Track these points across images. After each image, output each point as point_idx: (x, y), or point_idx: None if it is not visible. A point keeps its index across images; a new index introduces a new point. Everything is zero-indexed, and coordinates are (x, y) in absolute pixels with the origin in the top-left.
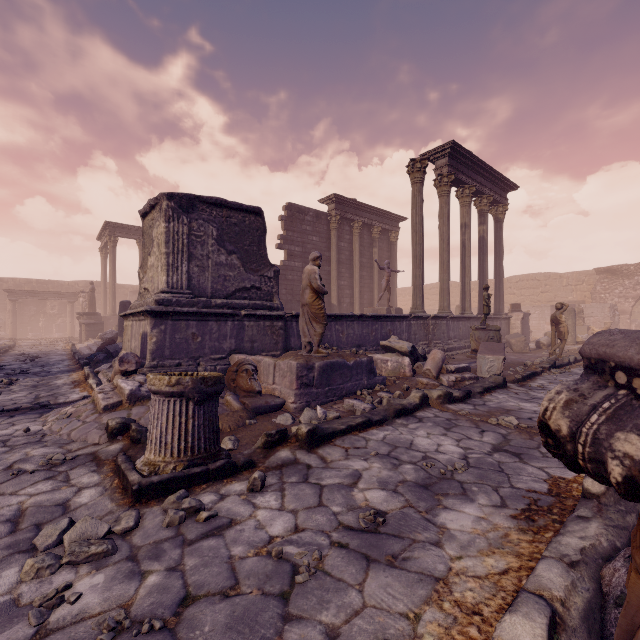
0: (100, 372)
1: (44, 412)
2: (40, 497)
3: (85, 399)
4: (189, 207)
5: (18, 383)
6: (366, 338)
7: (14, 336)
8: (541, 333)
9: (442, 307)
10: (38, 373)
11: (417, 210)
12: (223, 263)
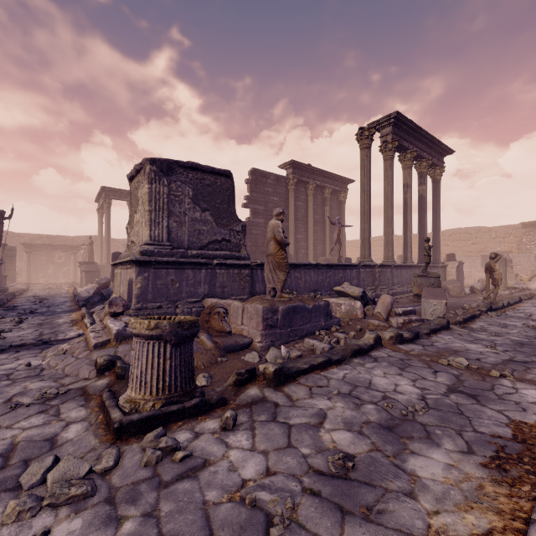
0: (94, 312)
1: (45, 348)
2: (32, 431)
3: (80, 337)
4: (169, 171)
5: (27, 321)
6: (321, 284)
7: (29, 281)
8: (472, 279)
9: (387, 257)
10: (44, 313)
11: (365, 172)
12: (198, 219)
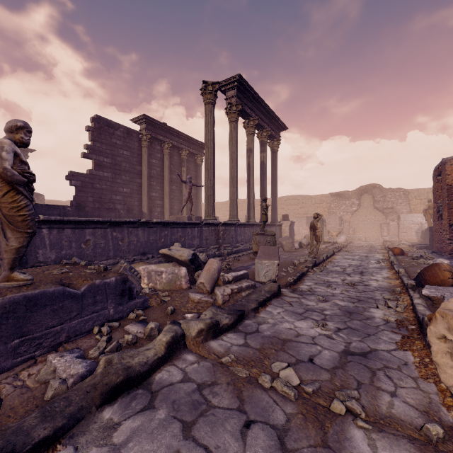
0: None
1: None
2: None
3: None
4: None
5: None
6: (153, 245)
7: None
8: (300, 235)
9: (232, 215)
10: None
11: (209, 128)
12: None
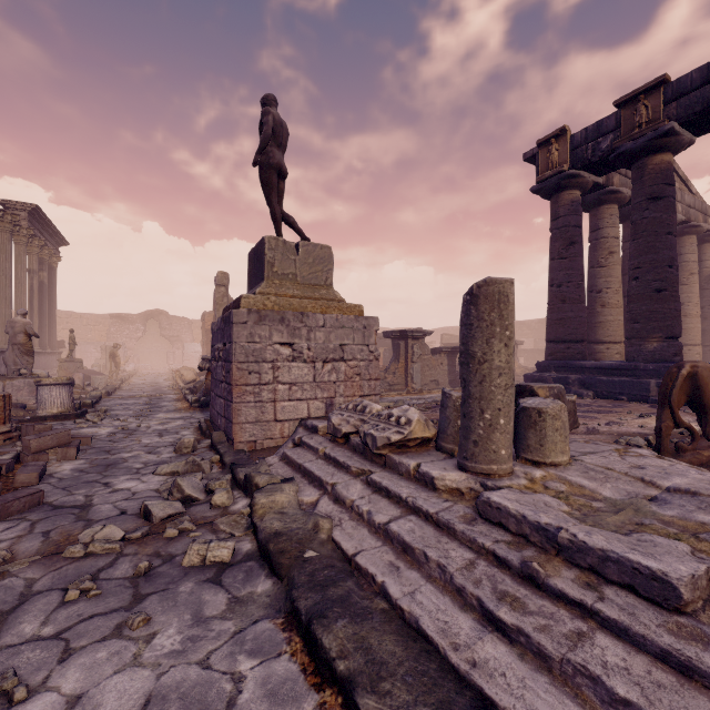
0: None
1: None
2: None
3: None
4: None
5: None
6: None
7: None
8: None
9: None
10: None
11: (8, 257)
12: None
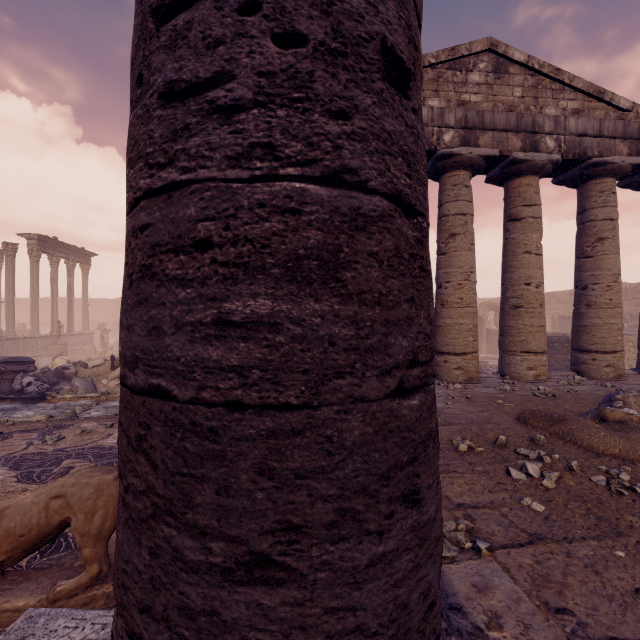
0: None
1: None
2: None
3: None
4: None
5: None
6: None
7: None
8: None
9: (33, 330)
10: None
11: (10, 273)
12: None
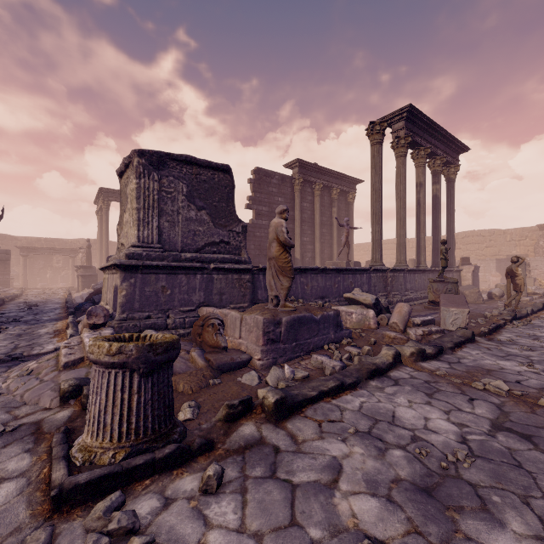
0: (80, 322)
1: (13, 365)
2: None
3: (54, 352)
4: (160, 164)
5: (6, 331)
6: (329, 290)
7: (25, 286)
8: (486, 284)
9: (399, 260)
10: (29, 321)
11: (376, 170)
12: (193, 218)
